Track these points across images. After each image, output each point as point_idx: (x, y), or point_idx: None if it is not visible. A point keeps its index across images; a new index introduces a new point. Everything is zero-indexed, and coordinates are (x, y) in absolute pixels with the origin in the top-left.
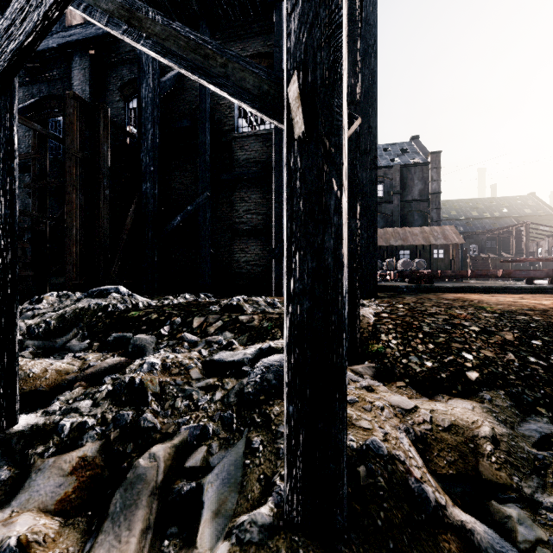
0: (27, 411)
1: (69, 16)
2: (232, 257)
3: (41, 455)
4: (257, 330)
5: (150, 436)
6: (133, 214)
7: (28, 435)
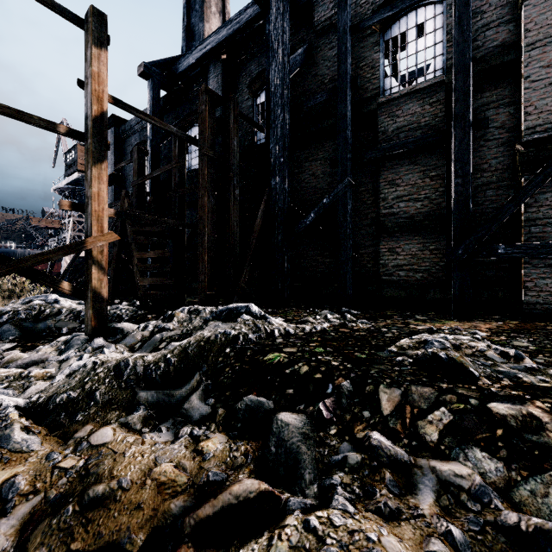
0: None
1: None
2: (377, 259)
3: None
4: None
5: None
6: (262, 215)
7: None
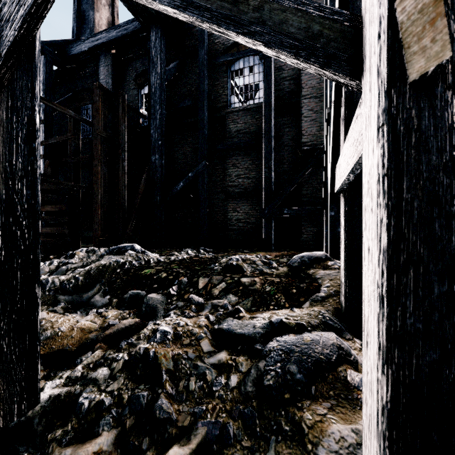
0: (55, 370)
1: (97, 26)
2: (226, 215)
3: (58, 443)
4: (260, 294)
5: (166, 431)
6: (145, 181)
7: (50, 411)
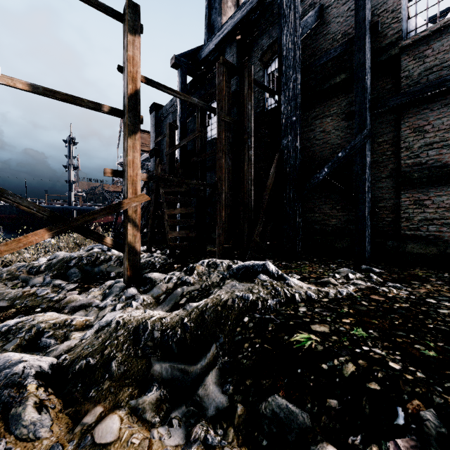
0: None
1: None
2: (398, 213)
3: None
4: None
5: None
6: (274, 173)
7: None
